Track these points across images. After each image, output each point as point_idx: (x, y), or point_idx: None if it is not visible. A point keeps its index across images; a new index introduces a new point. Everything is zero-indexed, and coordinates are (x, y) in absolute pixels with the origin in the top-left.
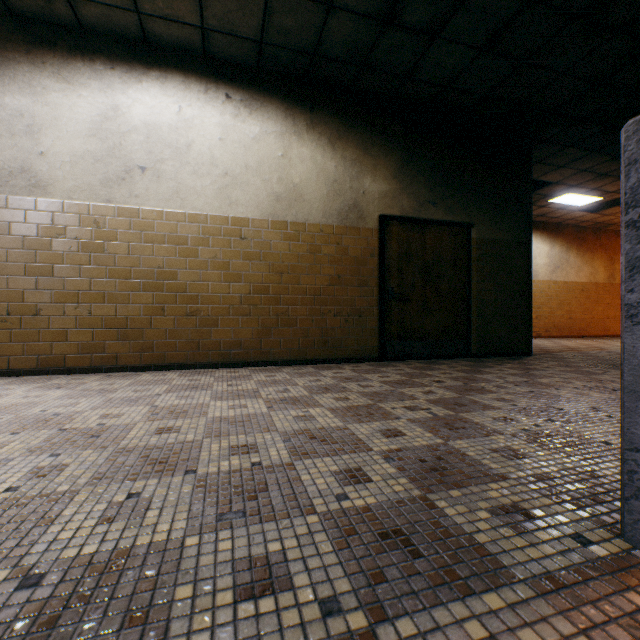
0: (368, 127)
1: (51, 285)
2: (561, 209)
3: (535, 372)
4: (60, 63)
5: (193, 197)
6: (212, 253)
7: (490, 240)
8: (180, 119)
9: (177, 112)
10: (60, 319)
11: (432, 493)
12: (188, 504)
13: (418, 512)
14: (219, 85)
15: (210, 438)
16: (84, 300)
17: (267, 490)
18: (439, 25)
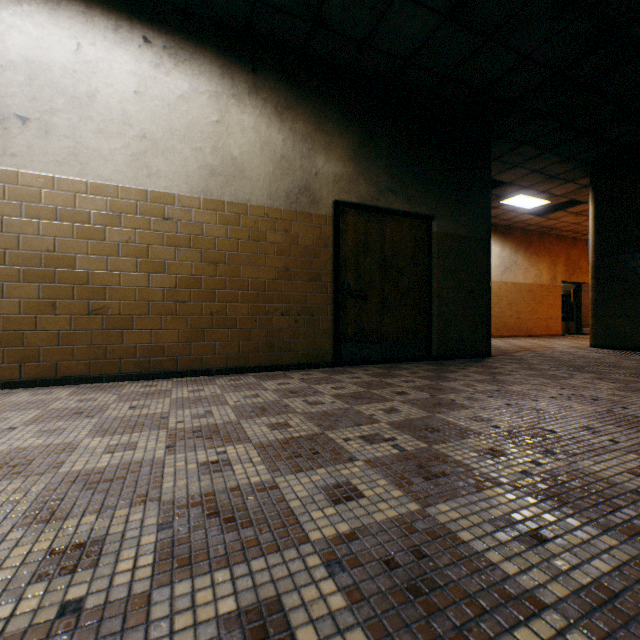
0: (321, 99)
1: None
2: (512, 211)
3: (502, 377)
4: None
5: (98, 162)
6: (124, 235)
7: (451, 235)
8: (79, 60)
9: (75, 50)
10: None
11: None
12: None
13: None
14: (134, 24)
15: (25, 528)
16: None
17: None
18: None
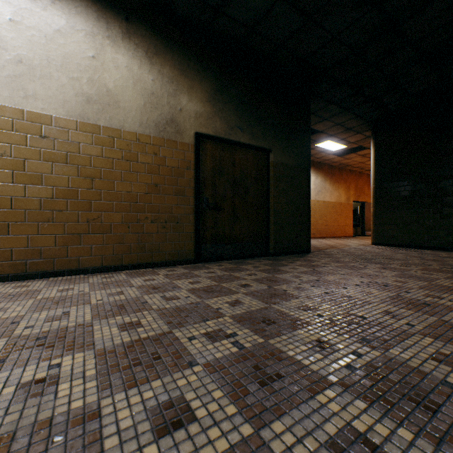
0: (185, 51)
1: None
2: (322, 152)
3: (320, 269)
4: None
5: None
6: None
7: (283, 164)
8: None
9: None
10: None
11: None
12: None
13: None
14: None
15: None
16: None
17: None
18: None
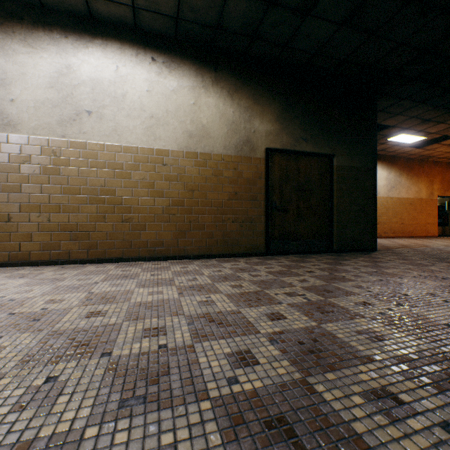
0: (257, 83)
1: (19, 199)
2: (396, 145)
3: (381, 264)
4: (26, 32)
5: (127, 134)
6: (141, 175)
7: (346, 167)
8: (117, 76)
9: (115, 70)
10: (26, 225)
11: (311, 376)
12: (97, 388)
13: (299, 397)
14: (146, 51)
15: (129, 321)
16: (44, 210)
17: (168, 373)
18: (310, 5)
